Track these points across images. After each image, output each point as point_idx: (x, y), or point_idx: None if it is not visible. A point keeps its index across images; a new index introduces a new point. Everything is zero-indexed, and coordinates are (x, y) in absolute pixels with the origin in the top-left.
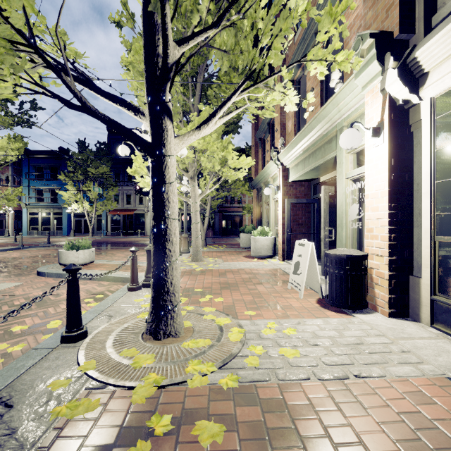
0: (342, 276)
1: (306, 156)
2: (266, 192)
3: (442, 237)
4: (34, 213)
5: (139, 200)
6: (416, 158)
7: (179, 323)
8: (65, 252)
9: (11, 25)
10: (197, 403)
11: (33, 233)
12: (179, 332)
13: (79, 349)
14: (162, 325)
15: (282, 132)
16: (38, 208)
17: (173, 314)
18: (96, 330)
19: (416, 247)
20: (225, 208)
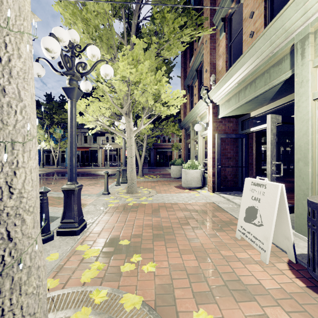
0: None
1: (241, 88)
2: (196, 128)
3: None
4: None
5: (93, 140)
6: None
7: None
8: None
9: None
10: None
11: None
12: None
13: None
14: None
15: (212, 71)
16: None
17: None
18: None
19: None
20: (158, 146)
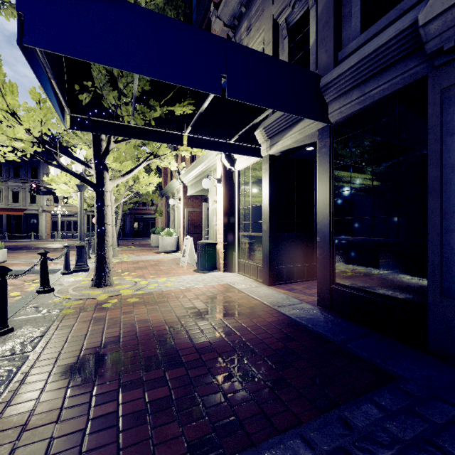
0: (204, 254)
1: (197, 180)
2: (170, 202)
3: (241, 232)
4: None
5: (30, 198)
6: (235, 195)
7: (112, 279)
8: None
9: (33, 135)
10: (127, 298)
11: None
12: (112, 284)
13: (54, 294)
14: (103, 280)
15: (183, 159)
16: None
17: (109, 275)
18: (57, 289)
19: (236, 238)
20: (136, 210)
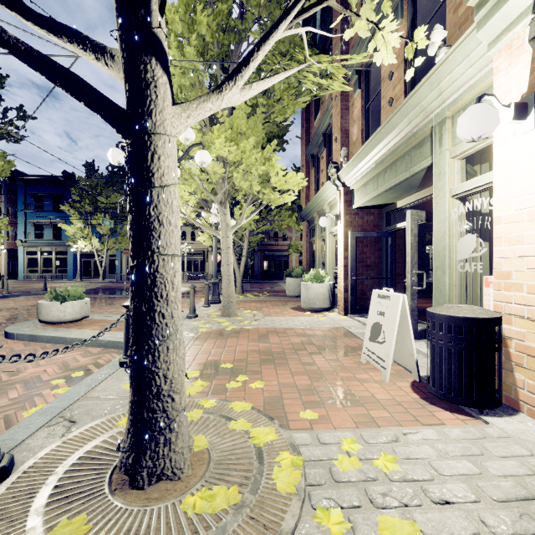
0: (460, 351)
1: (380, 170)
2: (321, 223)
3: None
4: (33, 253)
5: None
6: None
7: (181, 450)
8: (45, 305)
9: None
10: None
11: (31, 277)
12: (180, 468)
13: None
14: (146, 459)
15: (344, 141)
16: (37, 247)
17: (169, 435)
18: (31, 458)
19: None
20: (266, 246)
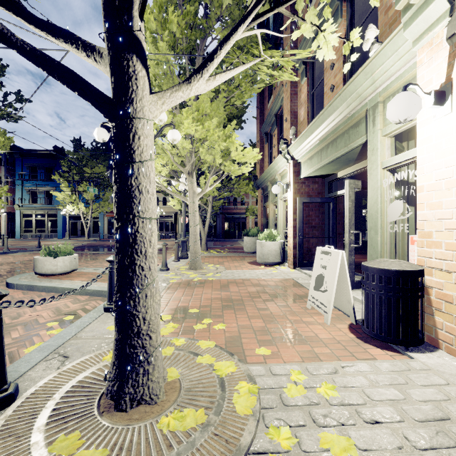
0: (389, 298)
1: (324, 146)
2: (274, 190)
3: None
4: (28, 215)
5: None
6: None
7: (157, 379)
8: (40, 259)
9: None
10: None
11: (27, 236)
12: (156, 395)
13: None
14: (129, 387)
15: (293, 121)
16: (32, 210)
17: (147, 367)
18: (33, 386)
19: None
20: (227, 210)
